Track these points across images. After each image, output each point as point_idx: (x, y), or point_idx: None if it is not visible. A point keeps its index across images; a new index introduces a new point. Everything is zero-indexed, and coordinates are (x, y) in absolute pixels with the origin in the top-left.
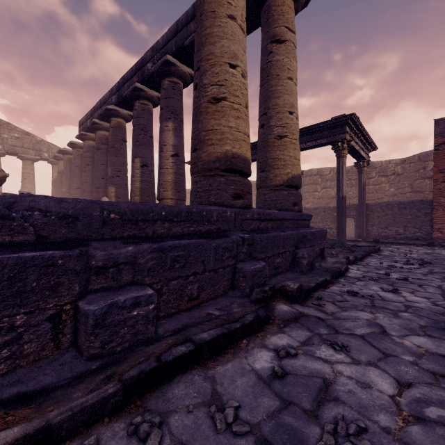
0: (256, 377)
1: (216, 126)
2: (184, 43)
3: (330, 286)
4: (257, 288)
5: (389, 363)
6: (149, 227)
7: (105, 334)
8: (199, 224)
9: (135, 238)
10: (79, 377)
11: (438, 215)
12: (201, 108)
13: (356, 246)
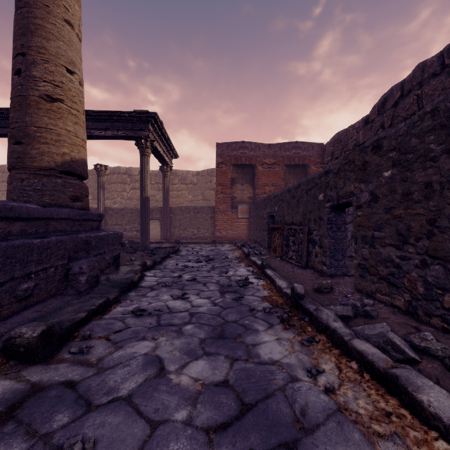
0: None
1: None
2: None
3: (113, 307)
4: None
5: (154, 449)
6: None
7: None
8: None
9: None
10: None
11: (218, 218)
12: None
13: (159, 248)
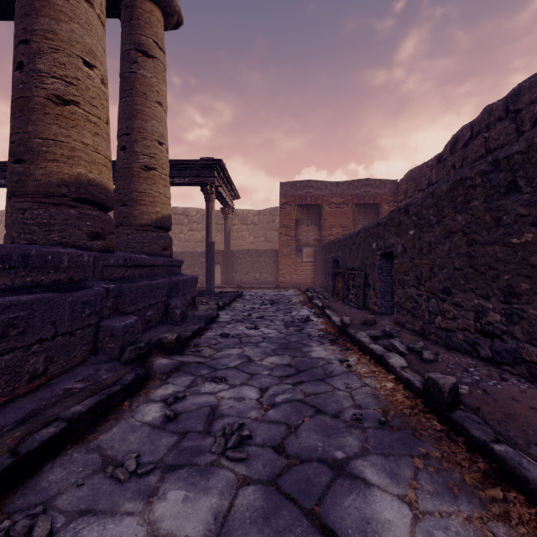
0: (149, 427)
1: (62, 136)
2: None
3: (205, 332)
4: (130, 347)
5: (254, 380)
6: None
7: None
8: (41, 273)
9: None
10: None
11: (282, 262)
12: (33, 102)
13: (223, 292)
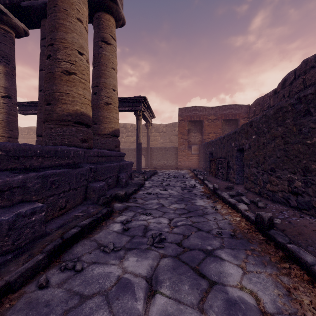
0: (116, 233)
1: (69, 91)
2: (21, 3)
3: (138, 192)
4: (102, 197)
5: (166, 215)
6: (27, 161)
7: (14, 235)
8: (62, 159)
9: (16, 169)
10: (3, 264)
11: (180, 154)
12: (55, 74)
13: (146, 171)
